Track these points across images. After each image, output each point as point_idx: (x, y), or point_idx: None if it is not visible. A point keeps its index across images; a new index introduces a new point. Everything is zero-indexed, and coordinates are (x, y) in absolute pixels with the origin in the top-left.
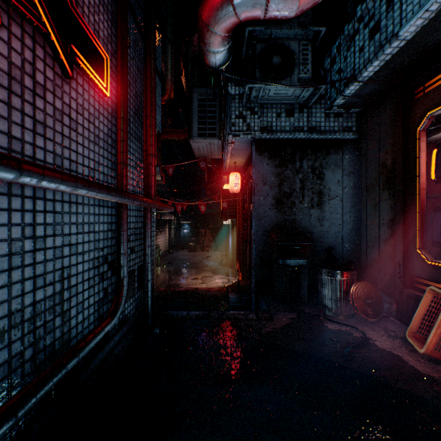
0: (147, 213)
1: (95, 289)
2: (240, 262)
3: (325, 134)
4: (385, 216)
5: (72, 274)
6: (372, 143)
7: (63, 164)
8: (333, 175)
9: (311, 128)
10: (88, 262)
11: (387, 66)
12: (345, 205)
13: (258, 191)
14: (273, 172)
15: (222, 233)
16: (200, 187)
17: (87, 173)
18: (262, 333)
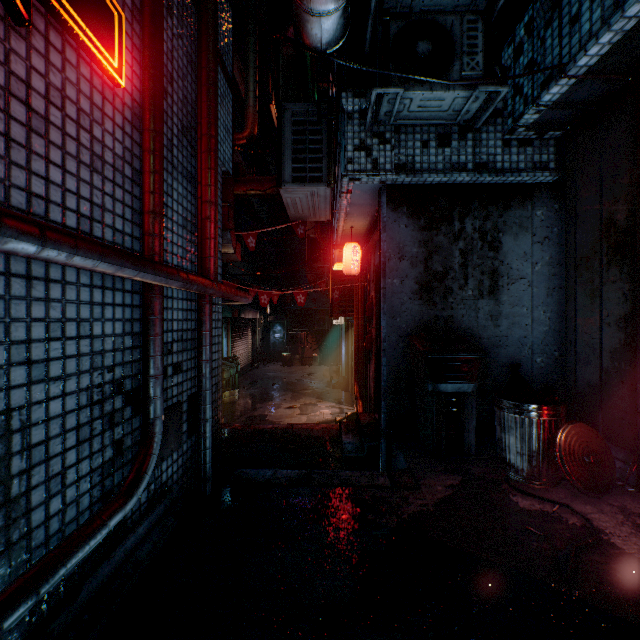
0: (204, 304)
1: (93, 445)
2: (359, 383)
3: (503, 175)
4: (613, 309)
5: (34, 421)
6: (586, 187)
7: (9, 198)
8: (516, 243)
9: (480, 165)
10: (76, 394)
11: (625, 43)
12: (536, 293)
13: (391, 271)
14: (416, 239)
15: (332, 339)
16: (298, 270)
17: (73, 223)
18: (404, 515)
